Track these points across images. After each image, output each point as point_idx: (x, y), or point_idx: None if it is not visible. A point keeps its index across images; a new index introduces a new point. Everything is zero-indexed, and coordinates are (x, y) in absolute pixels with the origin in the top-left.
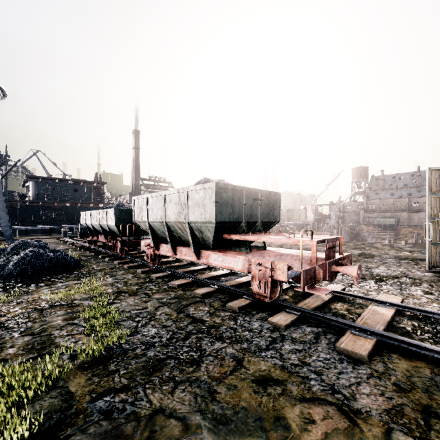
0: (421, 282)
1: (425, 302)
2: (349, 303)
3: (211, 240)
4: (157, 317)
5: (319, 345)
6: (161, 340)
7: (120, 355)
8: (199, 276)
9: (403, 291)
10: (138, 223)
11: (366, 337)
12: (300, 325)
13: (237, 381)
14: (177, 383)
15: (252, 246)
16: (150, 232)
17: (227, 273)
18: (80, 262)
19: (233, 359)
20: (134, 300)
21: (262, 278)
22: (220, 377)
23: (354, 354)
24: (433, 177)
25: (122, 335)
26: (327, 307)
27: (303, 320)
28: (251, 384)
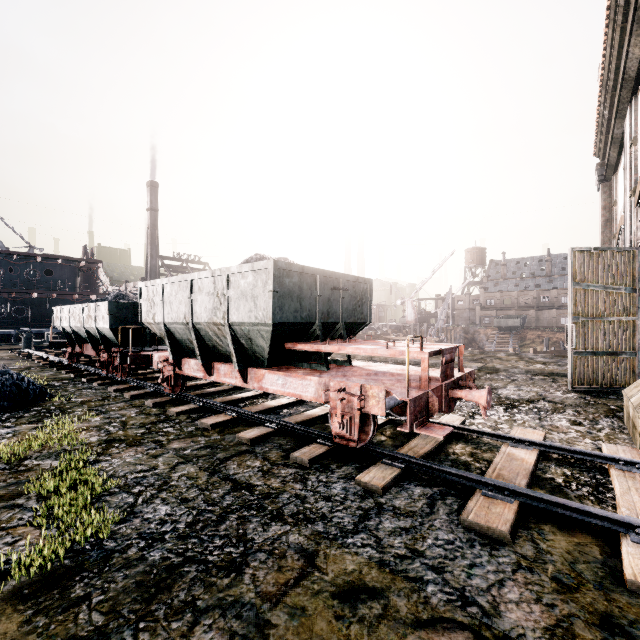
0: (565, 407)
1: (574, 437)
2: (473, 444)
3: (266, 352)
4: (172, 485)
5: (436, 517)
6: (177, 528)
7: (97, 564)
8: (247, 409)
9: (543, 422)
10: (148, 326)
11: (503, 499)
12: (405, 484)
13: (307, 599)
14: (199, 613)
15: (330, 360)
16: (168, 340)
17: (292, 402)
18: (47, 391)
19: (300, 555)
20: (135, 455)
21: (346, 412)
22: (277, 592)
23: (489, 530)
24: (577, 260)
25: (104, 523)
26: (443, 452)
27: (409, 476)
28: (330, 602)
